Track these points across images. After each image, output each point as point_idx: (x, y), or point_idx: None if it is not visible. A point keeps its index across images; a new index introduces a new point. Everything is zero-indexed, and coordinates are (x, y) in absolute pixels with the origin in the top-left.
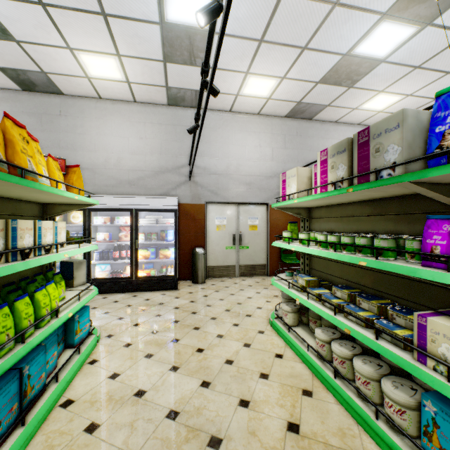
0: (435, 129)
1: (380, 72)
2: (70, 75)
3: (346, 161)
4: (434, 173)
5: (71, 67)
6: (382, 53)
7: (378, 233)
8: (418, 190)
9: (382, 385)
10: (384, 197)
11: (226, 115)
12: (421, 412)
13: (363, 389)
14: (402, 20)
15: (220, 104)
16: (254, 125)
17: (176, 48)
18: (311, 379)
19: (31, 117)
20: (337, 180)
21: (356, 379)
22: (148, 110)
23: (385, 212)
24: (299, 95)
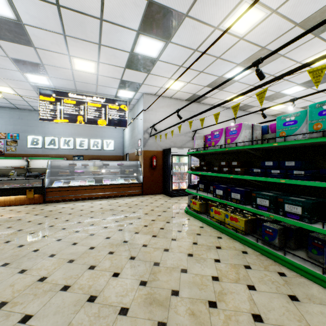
0: None
1: None
2: (216, 98)
3: None
4: None
5: (222, 97)
6: None
7: None
8: None
9: None
10: None
11: (252, 114)
12: None
13: None
14: None
15: (254, 110)
16: (260, 118)
17: (270, 97)
18: None
19: (187, 112)
20: None
21: None
22: (226, 111)
23: None
24: (286, 110)
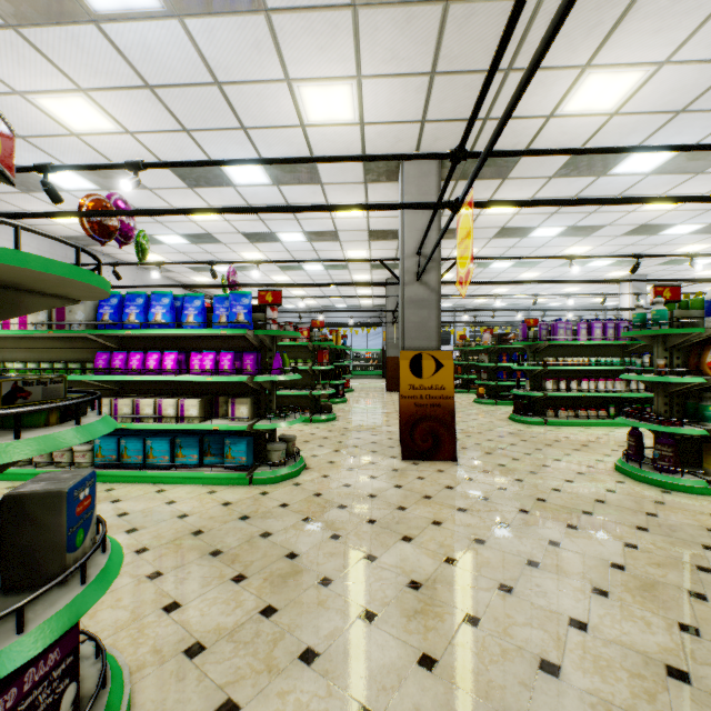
0: (101, 310)
1: (63, 197)
2: None
3: (48, 311)
4: (100, 332)
5: None
6: (66, 186)
7: (69, 361)
8: (93, 337)
9: (74, 448)
10: (74, 336)
11: None
12: (95, 447)
13: (61, 460)
14: (86, 178)
15: None
16: None
17: None
18: (12, 482)
19: None
20: (39, 323)
21: (56, 457)
22: None
23: (74, 347)
24: None
